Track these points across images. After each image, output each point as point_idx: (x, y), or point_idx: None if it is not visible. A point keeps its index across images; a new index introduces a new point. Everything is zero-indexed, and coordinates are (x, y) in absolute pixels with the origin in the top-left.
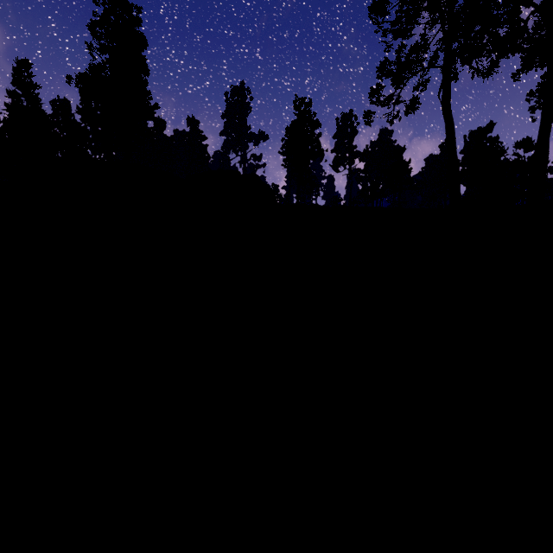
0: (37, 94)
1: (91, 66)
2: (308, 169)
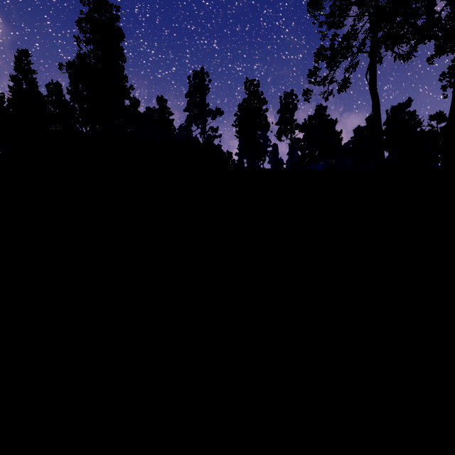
0: (34, 78)
1: (78, 55)
2: (257, 139)
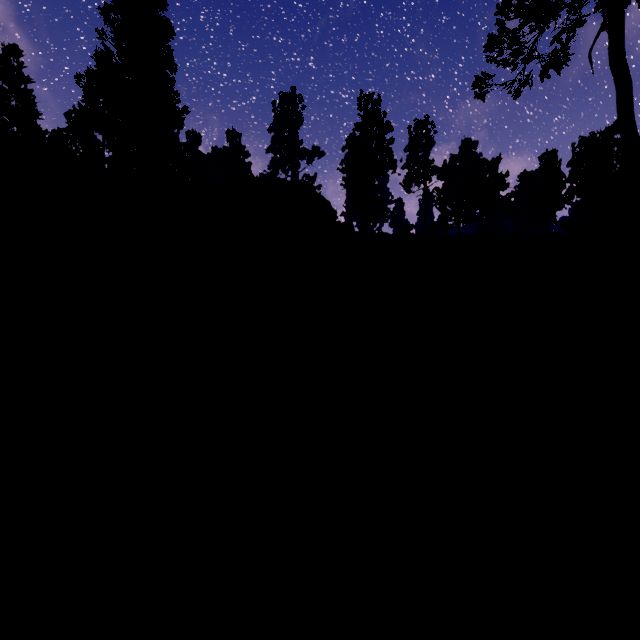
0: (30, 90)
1: (97, 52)
2: (376, 186)
